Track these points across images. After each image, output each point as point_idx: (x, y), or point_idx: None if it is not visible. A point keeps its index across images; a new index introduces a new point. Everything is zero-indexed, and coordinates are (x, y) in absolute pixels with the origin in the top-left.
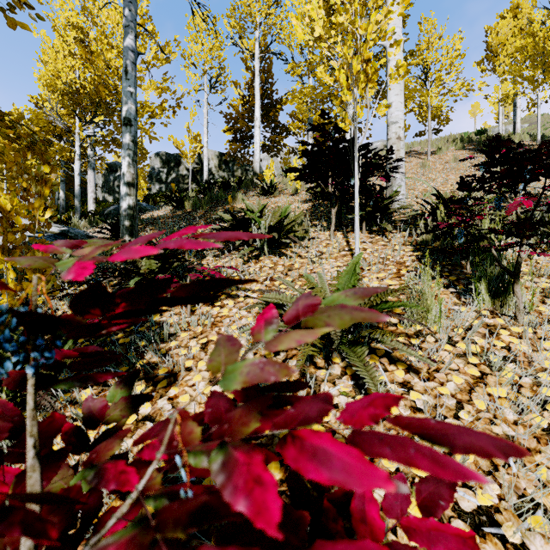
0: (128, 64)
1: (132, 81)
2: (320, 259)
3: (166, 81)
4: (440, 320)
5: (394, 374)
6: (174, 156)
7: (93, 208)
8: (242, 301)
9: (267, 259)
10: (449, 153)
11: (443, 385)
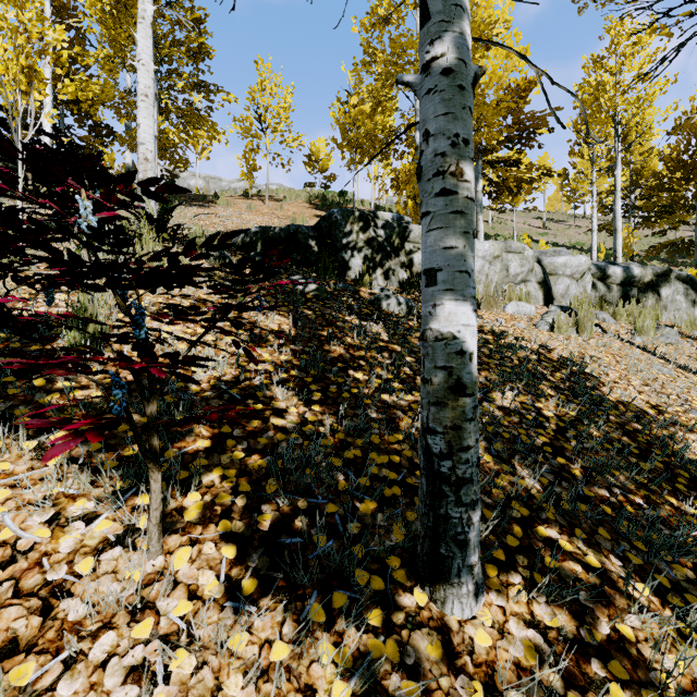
0: None
1: None
2: None
3: None
4: None
5: None
6: None
7: None
8: None
9: None
10: (294, 203)
11: None
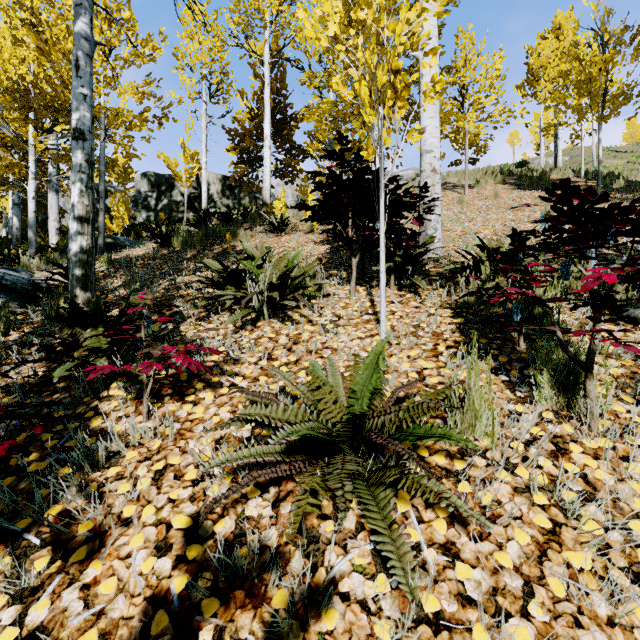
0: (80, 56)
1: (86, 79)
2: (335, 329)
3: (150, 84)
4: (493, 434)
5: (433, 527)
6: (165, 178)
7: (56, 241)
8: (226, 393)
9: (267, 324)
10: (489, 187)
11: (503, 548)
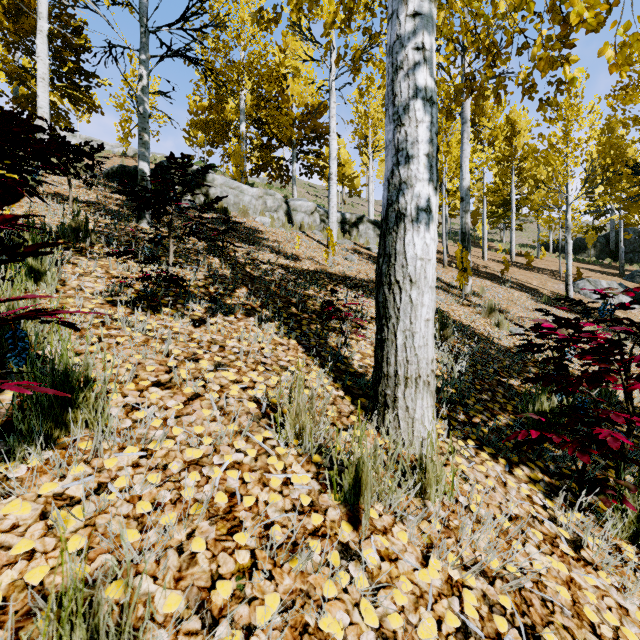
0: None
1: None
2: None
3: None
4: None
5: None
6: None
7: None
8: None
9: None
10: None
11: None
